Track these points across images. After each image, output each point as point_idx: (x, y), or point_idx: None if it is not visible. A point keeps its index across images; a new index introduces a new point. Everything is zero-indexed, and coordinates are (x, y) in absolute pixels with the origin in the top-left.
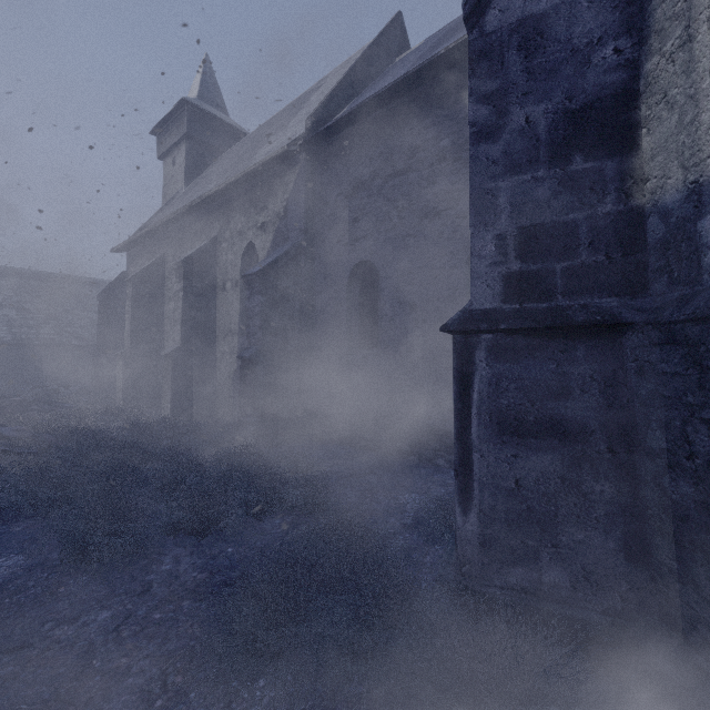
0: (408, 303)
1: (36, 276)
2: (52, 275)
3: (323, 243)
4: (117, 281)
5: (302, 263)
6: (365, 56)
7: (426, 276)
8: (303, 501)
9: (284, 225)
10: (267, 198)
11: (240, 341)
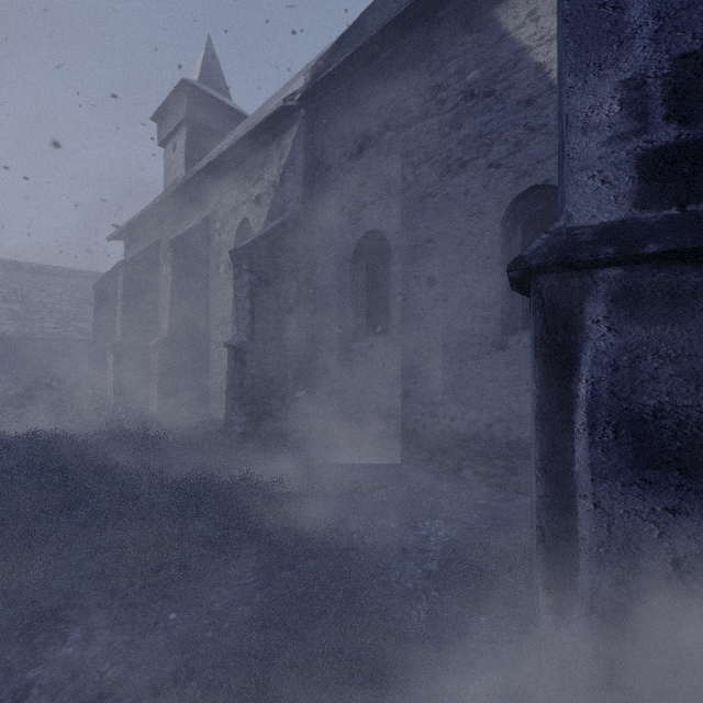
0: (426, 278)
1: (42, 270)
2: (59, 269)
3: (324, 214)
4: (113, 270)
5: (300, 237)
6: (373, 6)
7: (448, 244)
8: (287, 535)
9: (280, 196)
10: (262, 166)
11: (233, 329)
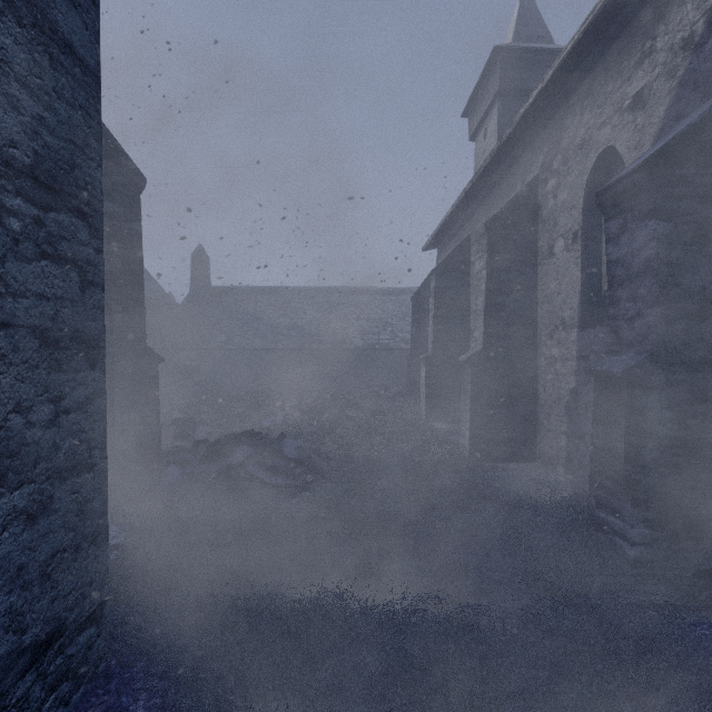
0: None
1: (380, 292)
2: (390, 289)
3: None
4: (427, 280)
5: None
6: None
7: None
8: None
9: (708, 54)
10: (651, 30)
11: (581, 337)
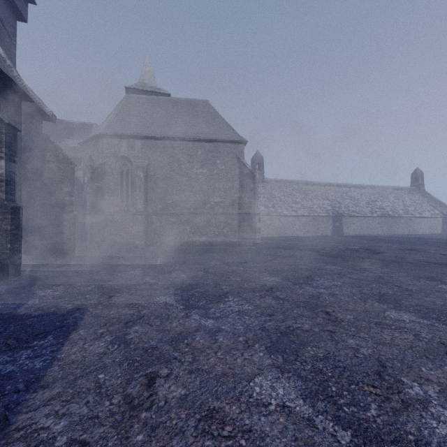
0: None
1: None
2: None
3: None
4: None
5: None
6: None
7: None
8: None
9: None
10: None
11: None
